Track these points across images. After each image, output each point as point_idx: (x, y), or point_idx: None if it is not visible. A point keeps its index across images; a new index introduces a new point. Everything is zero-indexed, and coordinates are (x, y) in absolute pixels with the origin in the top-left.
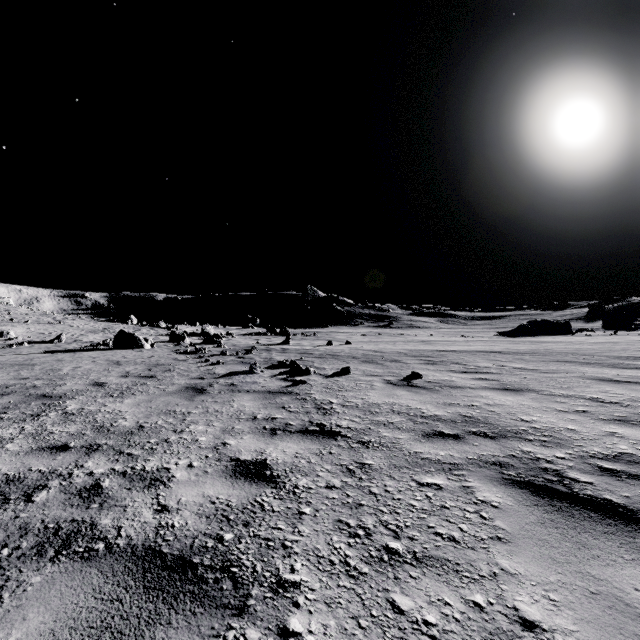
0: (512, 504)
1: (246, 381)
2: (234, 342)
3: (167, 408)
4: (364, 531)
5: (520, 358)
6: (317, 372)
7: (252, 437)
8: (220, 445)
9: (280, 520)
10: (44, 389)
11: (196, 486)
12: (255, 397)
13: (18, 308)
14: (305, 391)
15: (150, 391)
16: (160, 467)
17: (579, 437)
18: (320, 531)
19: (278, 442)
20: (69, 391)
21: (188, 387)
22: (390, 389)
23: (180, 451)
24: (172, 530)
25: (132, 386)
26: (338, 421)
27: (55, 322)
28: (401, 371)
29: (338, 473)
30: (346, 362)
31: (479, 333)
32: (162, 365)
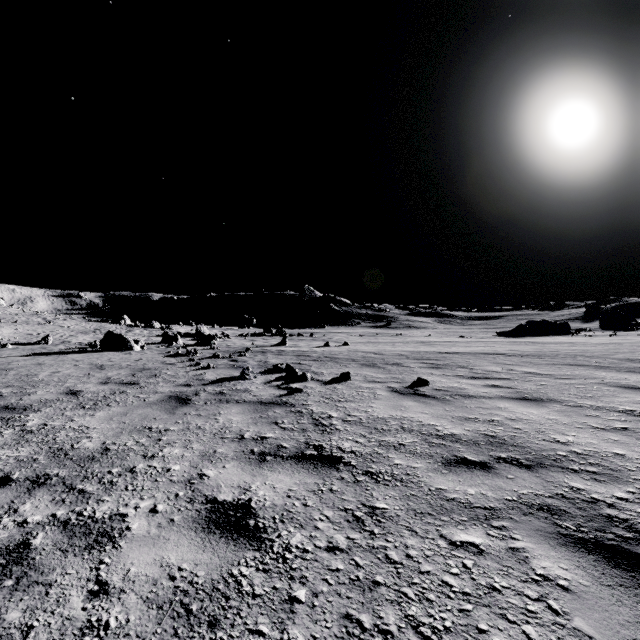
0: (587, 583)
1: (236, 389)
2: (229, 343)
3: (142, 424)
4: (385, 639)
5: (528, 361)
6: (314, 378)
7: (236, 465)
8: (196, 477)
9: (262, 614)
10: (10, 399)
11: (154, 546)
12: (244, 409)
13: (8, 308)
14: (301, 401)
15: (128, 401)
16: (114, 512)
17: (634, 466)
18: (320, 639)
19: (267, 473)
20: (37, 401)
21: (171, 396)
22: (396, 399)
23: (145, 486)
24: (103, 635)
25: (109, 395)
26: (339, 442)
27: (45, 322)
28: (405, 376)
29: (342, 524)
30: (345, 366)
31: (477, 333)
32: (148, 369)
